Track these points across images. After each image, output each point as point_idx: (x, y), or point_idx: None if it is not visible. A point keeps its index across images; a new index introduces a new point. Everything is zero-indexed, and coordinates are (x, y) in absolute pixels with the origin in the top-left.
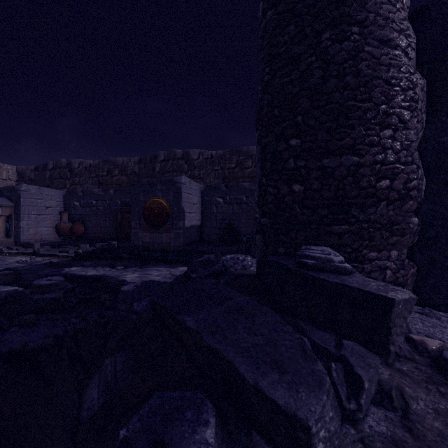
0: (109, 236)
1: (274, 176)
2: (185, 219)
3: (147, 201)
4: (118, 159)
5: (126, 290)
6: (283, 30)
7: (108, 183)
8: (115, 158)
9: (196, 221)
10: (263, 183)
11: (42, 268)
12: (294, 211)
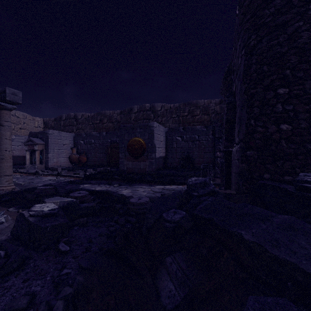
0: (102, 164)
1: (262, 118)
2: (156, 152)
3: (130, 140)
4: (106, 112)
5: (134, 202)
6: (268, 4)
7: (100, 128)
8: (104, 111)
9: (162, 153)
10: (251, 124)
11: (66, 184)
12: (280, 145)
